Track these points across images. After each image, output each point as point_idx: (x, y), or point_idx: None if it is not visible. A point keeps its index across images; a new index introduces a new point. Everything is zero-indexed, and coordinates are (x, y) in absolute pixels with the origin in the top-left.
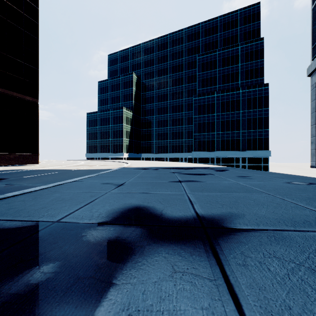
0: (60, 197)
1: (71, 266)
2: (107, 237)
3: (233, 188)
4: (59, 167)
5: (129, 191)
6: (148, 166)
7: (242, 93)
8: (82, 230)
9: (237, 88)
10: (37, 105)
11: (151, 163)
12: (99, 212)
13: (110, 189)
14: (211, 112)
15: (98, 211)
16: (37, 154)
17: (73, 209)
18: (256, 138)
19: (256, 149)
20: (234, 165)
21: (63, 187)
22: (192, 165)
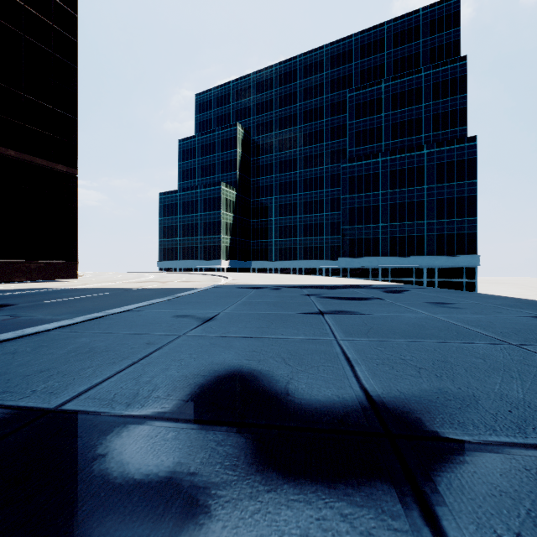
0: (87, 346)
1: None
2: (154, 464)
3: (430, 329)
4: (110, 284)
5: (223, 333)
6: (263, 283)
7: (427, 154)
8: (101, 439)
9: (418, 145)
10: (76, 179)
11: (267, 278)
12: (154, 383)
13: (187, 328)
14: (372, 188)
15: (152, 382)
16: (75, 263)
17: (102, 376)
18: (454, 234)
19: (452, 253)
20: (414, 281)
21: (101, 323)
22: (341, 282)
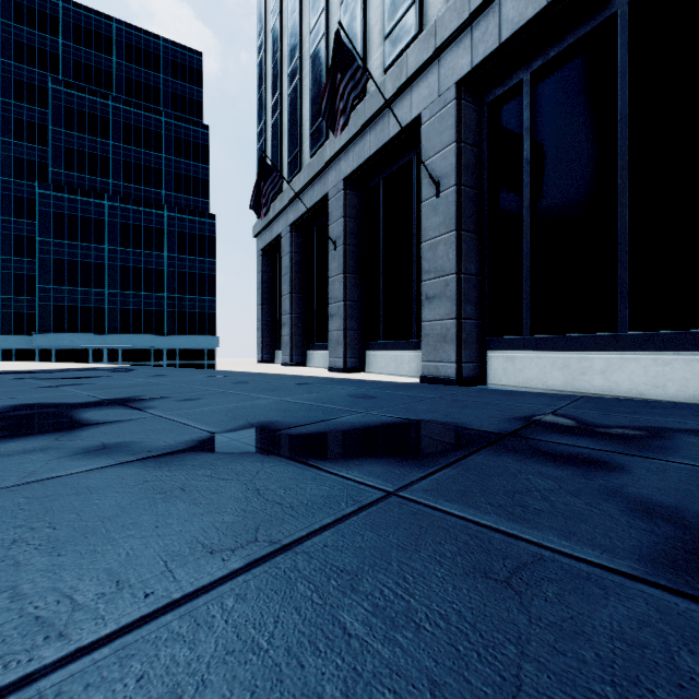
0: None
1: (24, 419)
2: (29, 413)
3: (142, 385)
4: None
5: None
6: None
7: (168, 217)
8: None
9: (158, 203)
10: None
11: None
12: None
13: None
14: (94, 239)
15: None
16: None
17: None
18: (196, 312)
19: (195, 333)
20: (153, 365)
21: None
22: (52, 366)
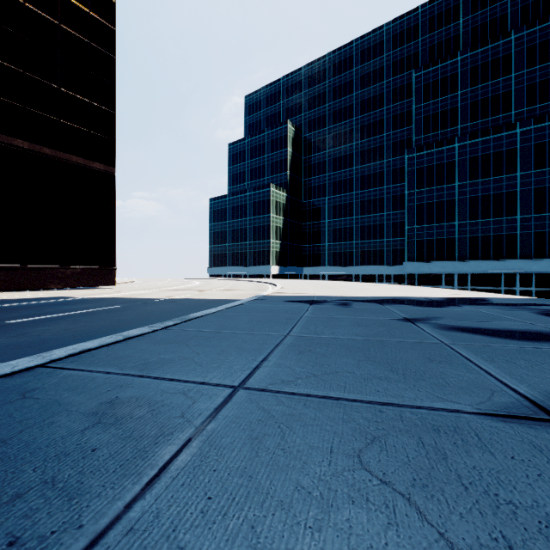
0: None
1: None
2: None
3: None
4: (142, 292)
5: None
6: (320, 294)
7: (521, 133)
8: None
9: (508, 124)
10: (113, 178)
11: (323, 286)
12: None
13: None
14: (445, 180)
15: None
16: (112, 268)
17: None
18: None
19: None
20: (502, 291)
21: None
22: (428, 292)
